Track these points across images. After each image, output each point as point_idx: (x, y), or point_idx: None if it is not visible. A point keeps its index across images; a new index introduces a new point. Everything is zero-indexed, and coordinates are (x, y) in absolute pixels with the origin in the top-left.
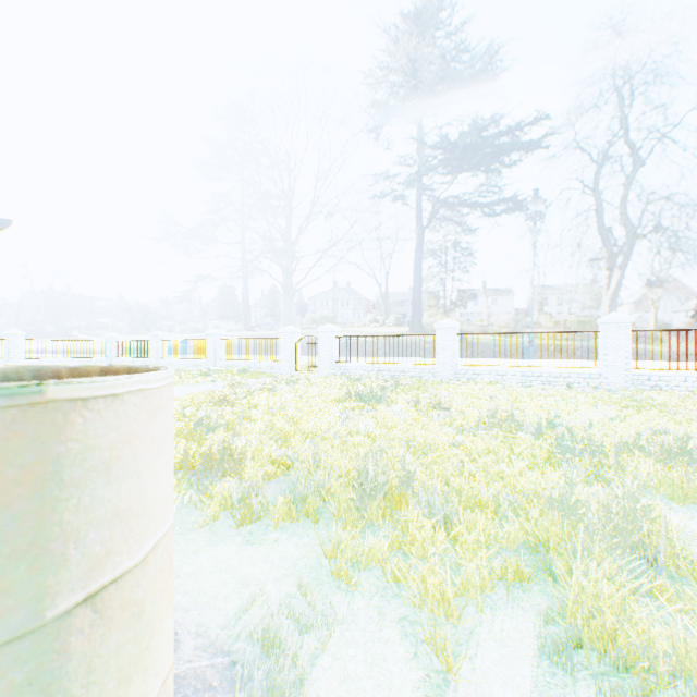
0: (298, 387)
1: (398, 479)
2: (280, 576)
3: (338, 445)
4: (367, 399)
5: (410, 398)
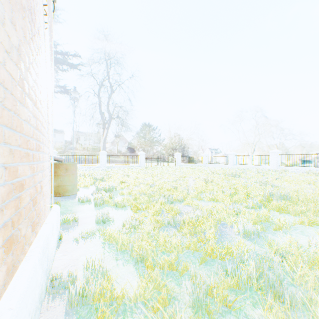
0: None
1: None
2: None
3: None
4: None
5: None
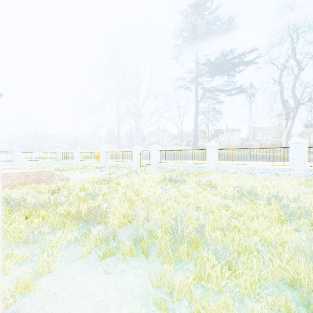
0: (141, 174)
1: (195, 231)
2: (122, 303)
3: (159, 206)
4: (174, 180)
5: (195, 180)
